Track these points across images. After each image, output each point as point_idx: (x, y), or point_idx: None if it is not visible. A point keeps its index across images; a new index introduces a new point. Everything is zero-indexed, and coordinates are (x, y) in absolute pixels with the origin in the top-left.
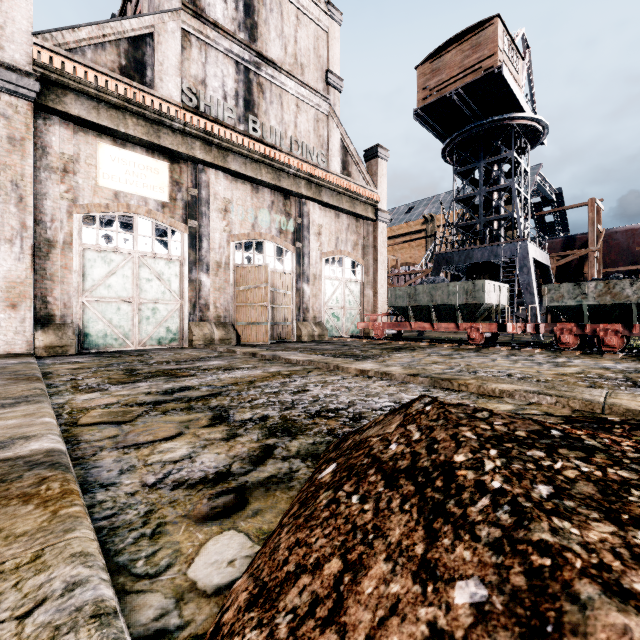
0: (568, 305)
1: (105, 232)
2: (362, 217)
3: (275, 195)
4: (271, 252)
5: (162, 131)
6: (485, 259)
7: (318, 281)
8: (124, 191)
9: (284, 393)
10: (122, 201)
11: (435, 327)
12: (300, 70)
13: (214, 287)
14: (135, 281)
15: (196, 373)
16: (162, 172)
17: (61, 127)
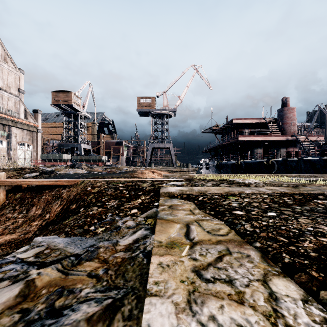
0: (76, 159)
1: None
2: (32, 131)
3: (0, 125)
4: None
5: None
6: (72, 147)
7: (16, 150)
8: None
9: None
10: None
11: (53, 163)
12: (9, 88)
13: None
14: None
15: None
16: None
17: None
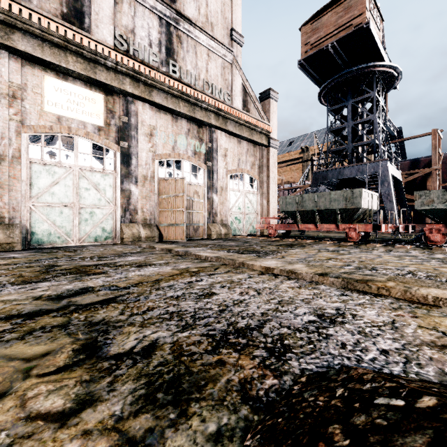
0: (438, 208)
1: (49, 149)
2: (258, 143)
3: (191, 124)
4: (187, 169)
5: (98, 68)
6: (353, 175)
7: (224, 192)
8: (66, 116)
9: (187, 298)
10: (64, 124)
11: (318, 227)
12: (210, 27)
13: (141, 195)
14: (75, 190)
15: (108, 270)
16: (98, 102)
17: (10, 60)
